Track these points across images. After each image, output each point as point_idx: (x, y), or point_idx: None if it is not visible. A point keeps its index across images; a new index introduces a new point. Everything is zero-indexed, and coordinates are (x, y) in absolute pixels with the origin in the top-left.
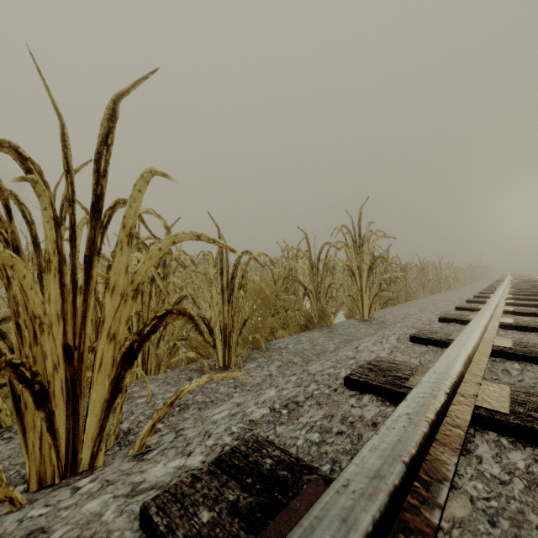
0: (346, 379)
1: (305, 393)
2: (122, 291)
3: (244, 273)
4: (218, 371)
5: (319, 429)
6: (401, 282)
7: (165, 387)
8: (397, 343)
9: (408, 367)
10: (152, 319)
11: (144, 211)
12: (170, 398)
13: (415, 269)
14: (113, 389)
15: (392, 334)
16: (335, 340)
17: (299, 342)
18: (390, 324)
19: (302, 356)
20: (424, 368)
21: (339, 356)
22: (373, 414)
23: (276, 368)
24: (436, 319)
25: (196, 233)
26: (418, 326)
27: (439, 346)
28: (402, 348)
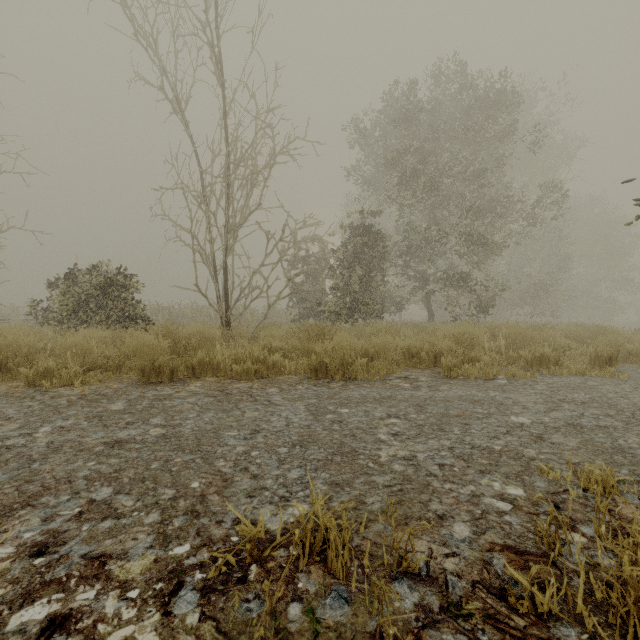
0: None
1: None
2: None
3: None
4: None
5: None
6: None
7: None
8: None
9: None
10: None
11: None
12: None
13: None
14: None
15: None
16: None
17: None
18: None
19: None
20: None
21: None
22: None
23: None
24: None
25: None
26: None
27: None
28: None
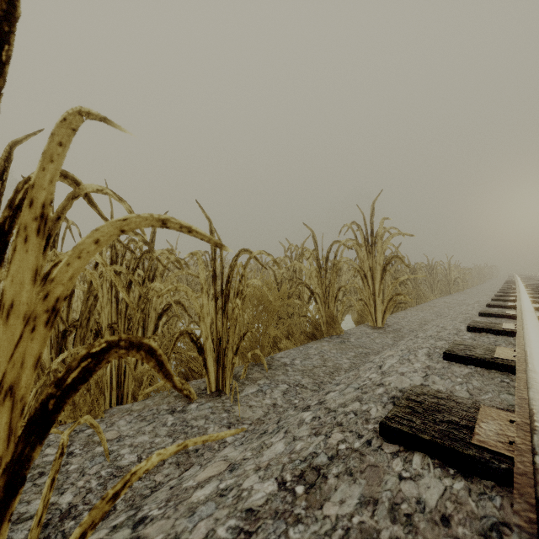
0: (382, 426)
1: (326, 450)
2: (26, 312)
3: (242, 276)
4: (209, 398)
5: (357, 535)
6: (410, 284)
7: (138, 424)
8: (428, 361)
9: (463, 405)
10: (82, 357)
11: (94, 189)
12: (113, 487)
13: (424, 270)
14: (8, 481)
15: (419, 349)
16: (349, 354)
17: (307, 356)
18: (407, 332)
19: (312, 375)
20: (487, 408)
21: (360, 380)
22: (436, 498)
23: (282, 394)
24: (463, 328)
25: (159, 216)
26: (445, 337)
27: (482, 367)
28: (437, 369)
